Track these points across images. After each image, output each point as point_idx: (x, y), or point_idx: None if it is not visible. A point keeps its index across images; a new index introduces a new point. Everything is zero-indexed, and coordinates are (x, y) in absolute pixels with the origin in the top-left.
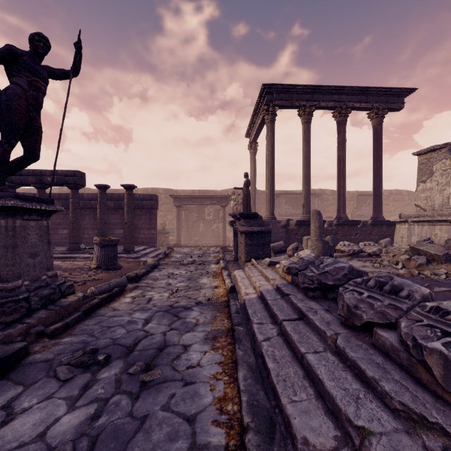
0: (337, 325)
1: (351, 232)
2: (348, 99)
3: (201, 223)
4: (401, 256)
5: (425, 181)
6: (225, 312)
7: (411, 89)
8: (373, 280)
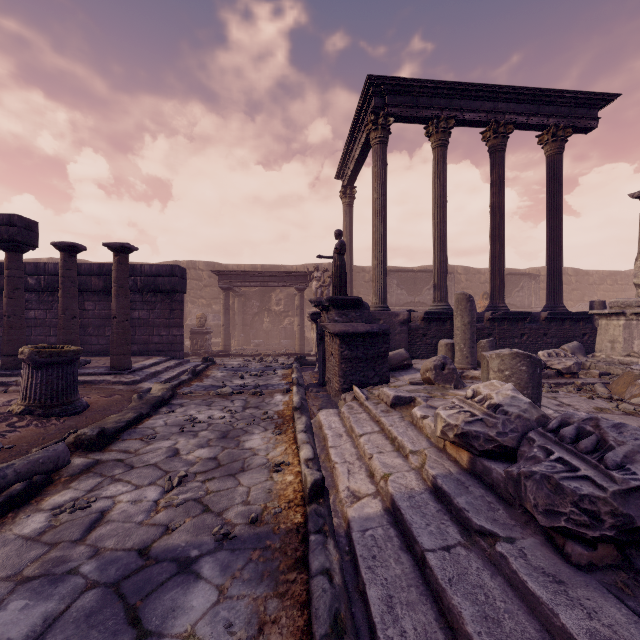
0: None
1: (515, 331)
2: (509, 108)
3: (266, 316)
4: (639, 379)
5: None
6: (296, 596)
7: (611, 96)
8: None
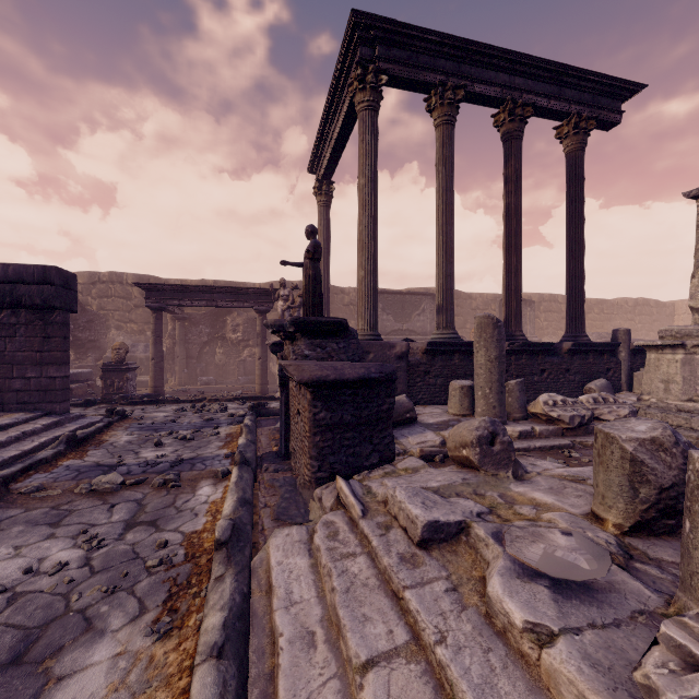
0: None
1: (534, 367)
2: (527, 86)
3: (219, 346)
4: None
5: None
6: None
7: (636, 86)
8: None
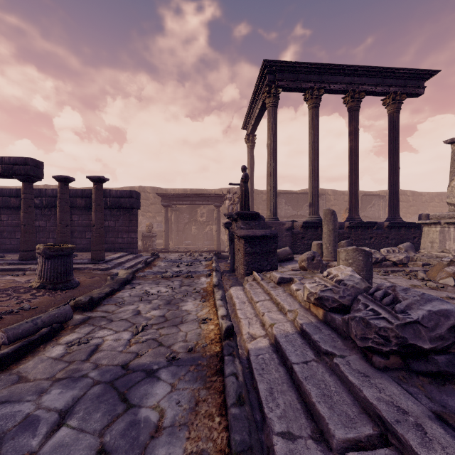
0: None
1: (366, 235)
2: (362, 81)
3: (194, 224)
4: (446, 267)
5: None
6: (216, 388)
7: (433, 72)
8: None
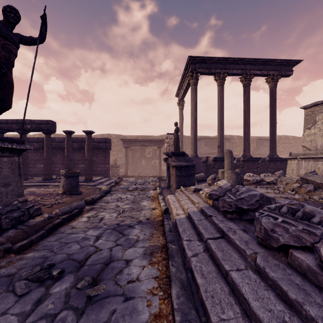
0: (255, 245)
1: (254, 166)
2: (251, 67)
3: (143, 159)
4: (293, 184)
5: (310, 128)
6: (161, 230)
7: (298, 61)
8: (286, 207)
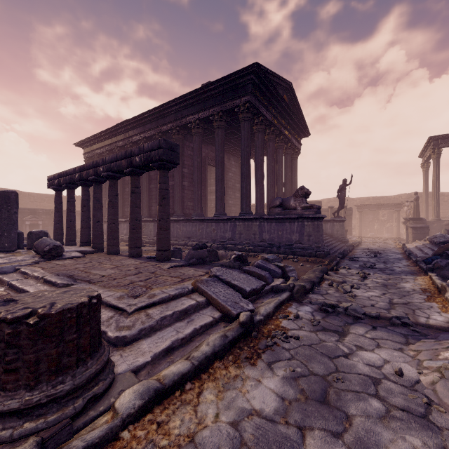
0: (432, 246)
1: None
2: None
3: (376, 222)
4: None
5: None
6: (401, 248)
7: None
8: (441, 236)
